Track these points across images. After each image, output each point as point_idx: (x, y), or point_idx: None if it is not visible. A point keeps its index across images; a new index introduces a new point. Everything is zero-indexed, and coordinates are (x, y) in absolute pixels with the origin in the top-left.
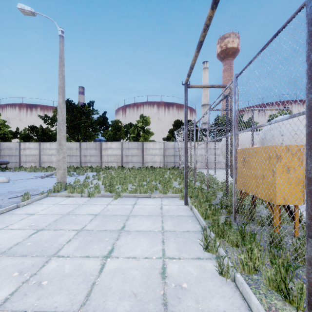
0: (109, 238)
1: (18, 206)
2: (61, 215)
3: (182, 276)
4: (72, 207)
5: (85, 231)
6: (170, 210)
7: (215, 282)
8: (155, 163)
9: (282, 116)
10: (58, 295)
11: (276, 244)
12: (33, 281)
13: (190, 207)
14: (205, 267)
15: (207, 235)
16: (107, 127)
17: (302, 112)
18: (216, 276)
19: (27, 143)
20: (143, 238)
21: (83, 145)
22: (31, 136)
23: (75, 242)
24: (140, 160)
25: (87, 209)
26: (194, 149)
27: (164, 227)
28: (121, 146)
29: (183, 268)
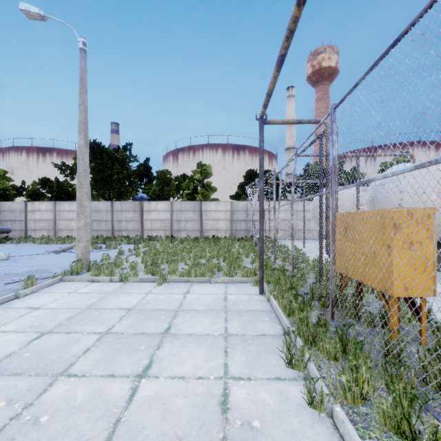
0: (147, 346)
1: (18, 296)
2: (78, 309)
3: (252, 407)
4: (96, 298)
5: (111, 334)
6: (238, 302)
7: (303, 418)
8: (218, 231)
9: (400, 164)
10: (62, 439)
11: (393, 357)
12: (27, 415)
13: (268, 298)
14: (287, 394)
15: (292, 342)
16: (151, 181)
17: (434, 161)
18: (304, 407)
19: (37, 202)
20: (196, 346)
21: (116, 206)
22: (43, 193)
23: (96, 352)
24: (197, 227)
25: (118, 300)
26: (274, 212)
27: (228, 329)
28: (170, 207)
29: (254, 394)
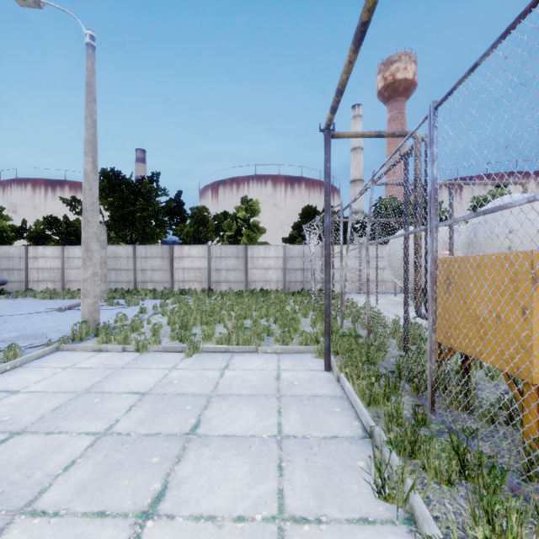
0: (162, 457)
1: None
2: (72, 394)
3: None
4: (99, 376)
5: (111, 436)
6: (295, 383)
7: None
8: (268, 283)
9: (507, 195)
10: None
11: (538, 479)
12: None
13: (337, 377)
14: None
15: (378, 449)
16: (183, 220)
17: None
18: None
19: (40, 247)
20: (235, 457)
21: (140, 251)
22: (48, 234)
23: (84, 467)
24: (241, 277)
25: (130, 379)
26: (341, 258)
27: (282, 427)
28: (207, 253)
29: None
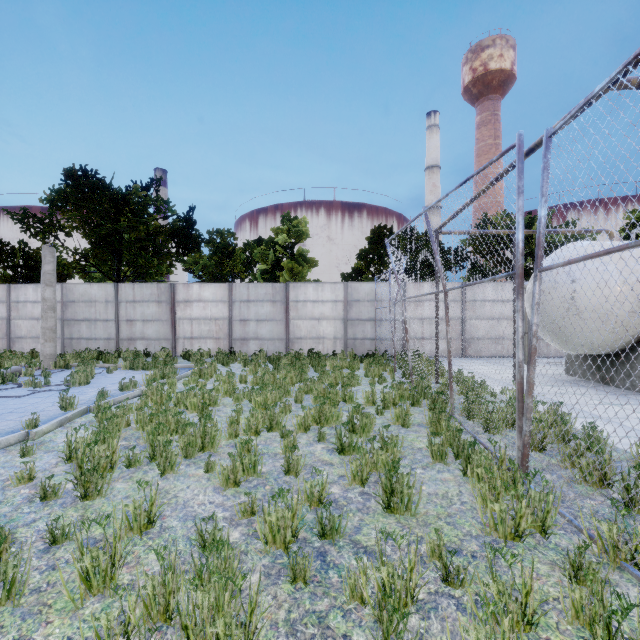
0: None
1: None
2: None
3: None
4: None
5: None
6: None
7: None
8: (321, 341)
9: None
10: None
11: None
12: None
13: None
14: None
15: None
16: (194, 246)
17: None
18: None
19: None
20: None
21: (125, 292)
22: None
23: None
24: (279, 332)
25: None
26: (520, 289)
27: None
28: (227, 294)
29: None
